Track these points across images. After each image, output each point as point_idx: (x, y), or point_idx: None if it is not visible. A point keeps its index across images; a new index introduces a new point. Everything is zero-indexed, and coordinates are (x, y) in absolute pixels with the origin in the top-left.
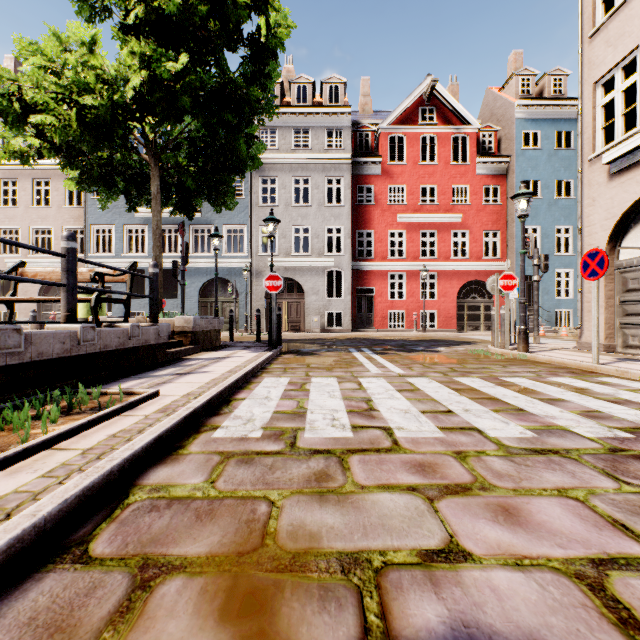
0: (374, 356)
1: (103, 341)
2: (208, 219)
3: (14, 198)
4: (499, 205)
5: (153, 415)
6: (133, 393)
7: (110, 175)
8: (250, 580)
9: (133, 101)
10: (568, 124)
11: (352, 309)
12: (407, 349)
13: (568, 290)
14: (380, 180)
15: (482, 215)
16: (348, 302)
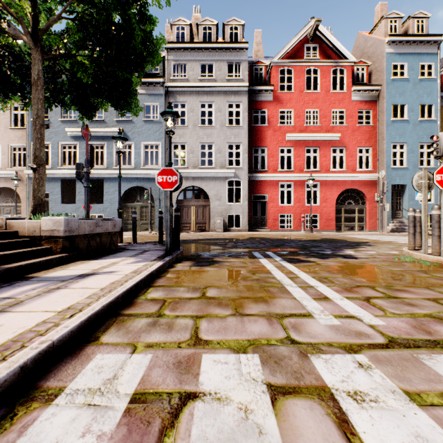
0: (289, 266)
1: None
2: (129, 137)
3: None
4: (371, 126)
5: None
6: None
7: None
8: None
9: None
10: (430, 57)
11: (249, 212)
12: (315, 253)
13: None
14: (272, 105)
15: (357, 134)
16: (246, 206)
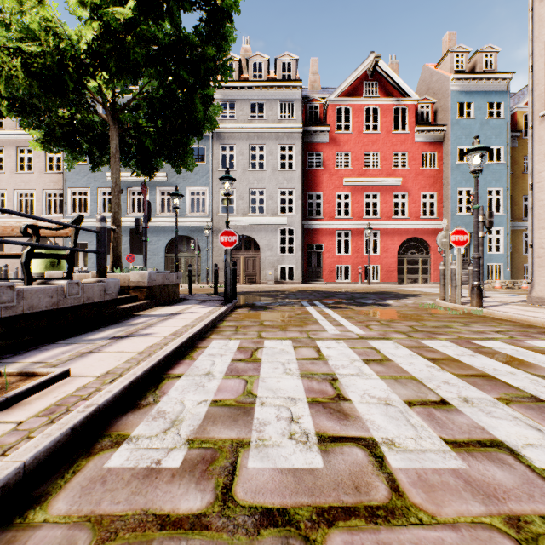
0: (327, 311)
1: (27, 302)
2: (173, 183)
3: (1, 165)
4: (436, 170)
5: (29, 422)
6: (34, 374)
7: (72, 135)
8: None
9: (85, 55)
10: (499, 96)
11: (303, 263)
12: (358, 302)
13: (498, 246)
14: (328, 147)
15: (420, 179)
16: (299, 257)
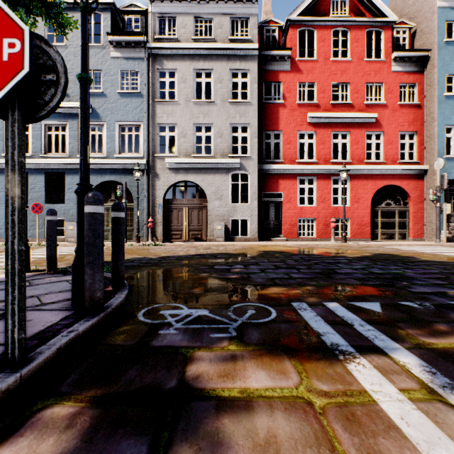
0: None
1: None
2: (99, 115)
3: None
4: (416, 104)
5: None
6: None
7: None
8: None
9: None
10: None
11: (258, 216)
12: None
13: None
14: (289, 77)
15: (398, 115)
16: (255, 208)
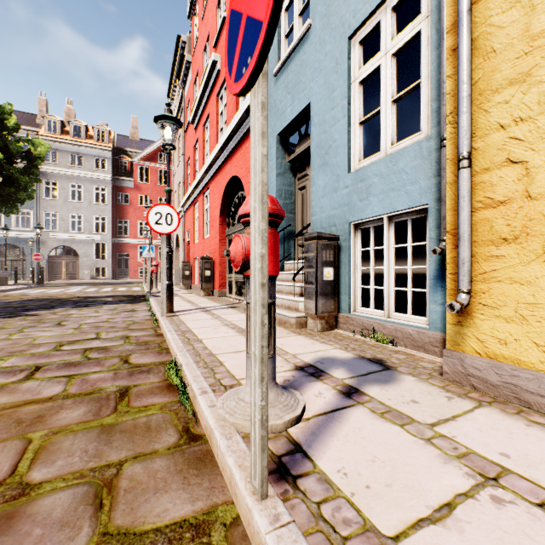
0: (85, 286)
1: None
2: None
3: None
4: None
5: None
6: None
7: None
8: (9, 295)
9: None
10: None
11: (114, 266)
12: (111, 285)
13: None
14: (133, 191)
15: None
16: (110, 262)
